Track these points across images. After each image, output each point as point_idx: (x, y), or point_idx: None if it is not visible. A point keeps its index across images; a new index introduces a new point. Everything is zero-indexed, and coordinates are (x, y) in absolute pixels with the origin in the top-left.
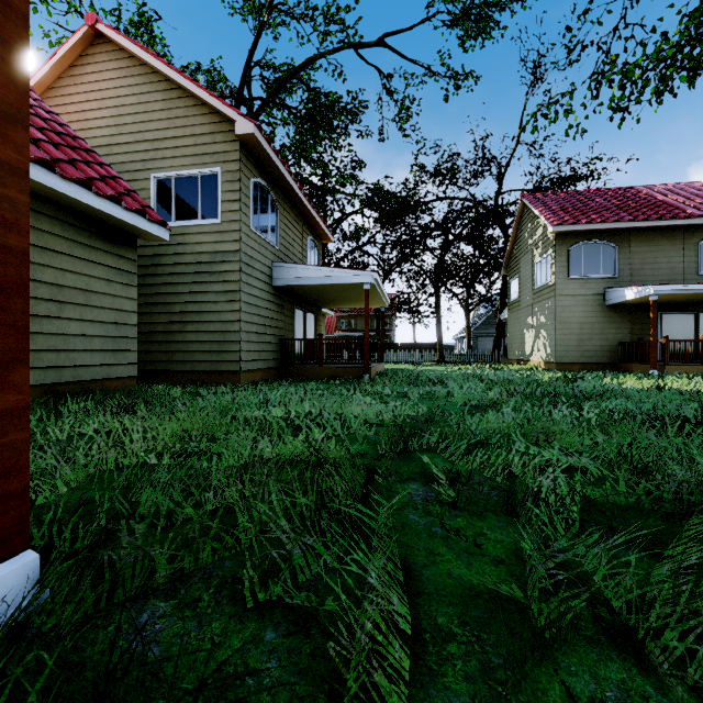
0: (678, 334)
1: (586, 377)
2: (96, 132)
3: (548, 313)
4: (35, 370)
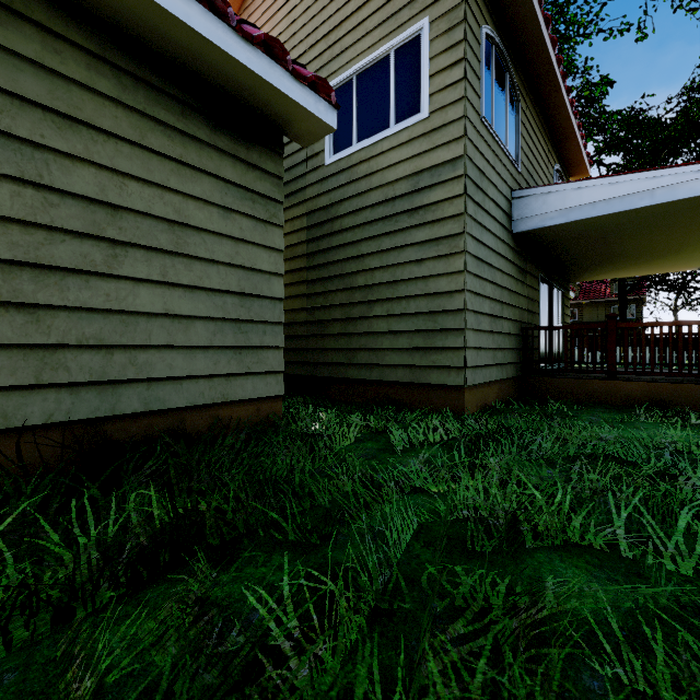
0: None
1: None
2: None
3: None
4: (48, 391)
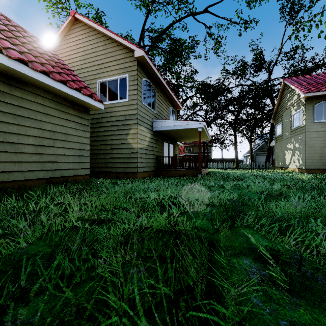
0: None
1: None
2: (75, 64)
3: (300, 142)
4: (42, 171)
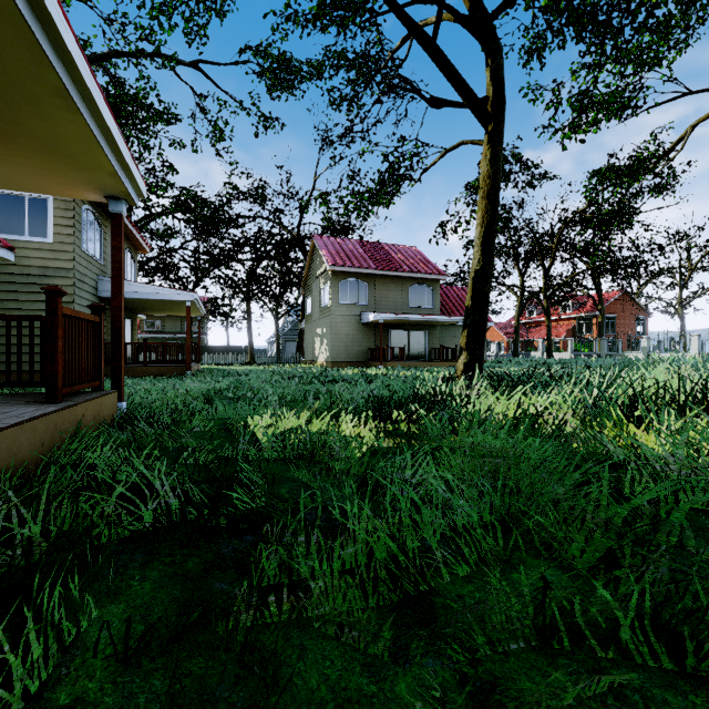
0: (399, 343)
1: (336, 369)
2: None
3: (328, 327)
4: None
